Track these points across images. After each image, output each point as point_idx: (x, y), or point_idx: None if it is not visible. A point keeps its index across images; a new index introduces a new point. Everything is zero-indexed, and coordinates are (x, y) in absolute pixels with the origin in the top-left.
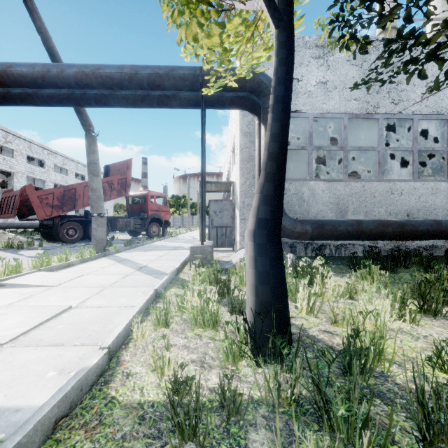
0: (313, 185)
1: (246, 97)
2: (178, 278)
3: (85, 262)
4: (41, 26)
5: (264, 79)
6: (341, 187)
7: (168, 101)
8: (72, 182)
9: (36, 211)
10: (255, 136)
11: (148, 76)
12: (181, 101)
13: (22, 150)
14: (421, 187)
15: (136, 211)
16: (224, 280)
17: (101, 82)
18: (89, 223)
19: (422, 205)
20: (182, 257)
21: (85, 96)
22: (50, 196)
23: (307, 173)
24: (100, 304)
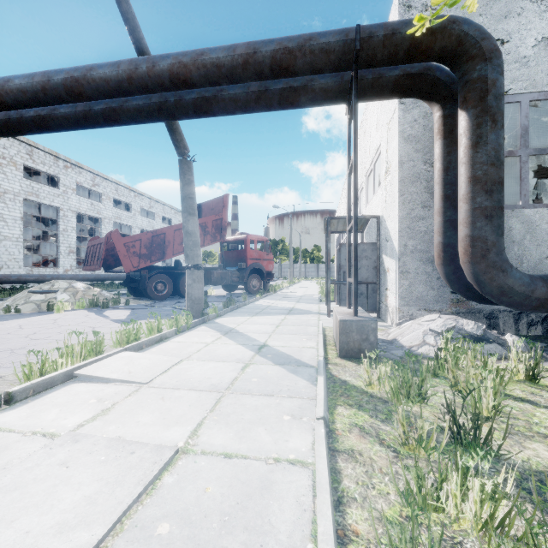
0: (530, 214)
1: (421, 74)
2: (332, 378)
3: (181, 333)
4: (127, 9)
5: (470, 29)
6: None
7: (294, 96)
8: (159, 227)
9: (122, 262)
10: (424, 140)
11: (272, 55)
12: (314, 93)
13: (109, 193)
14: None
15: (233, 259)
16: (473, 413)
17: (205, 75)
18: (180, 276)
19: None
20: (309, 328)
21: (180, 104)
22: (137, 243)
23: (518, 195)
24: (225, 444)
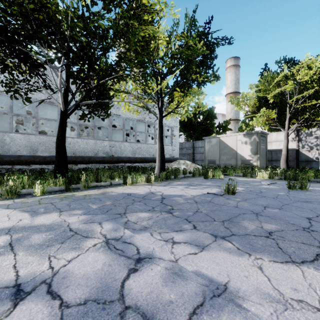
0: (13, 135)
1: None
2: None
3: None
4: None
5: None
6: (34, 138)
7: None
8: None
9: None
10: None
11: None
12: None
13: None
14: (80, 141)
15: None
16: None
17: None
18: None
19: (81, 149)
20: None
21: None
22: None
23: (10, 128)
24: None
